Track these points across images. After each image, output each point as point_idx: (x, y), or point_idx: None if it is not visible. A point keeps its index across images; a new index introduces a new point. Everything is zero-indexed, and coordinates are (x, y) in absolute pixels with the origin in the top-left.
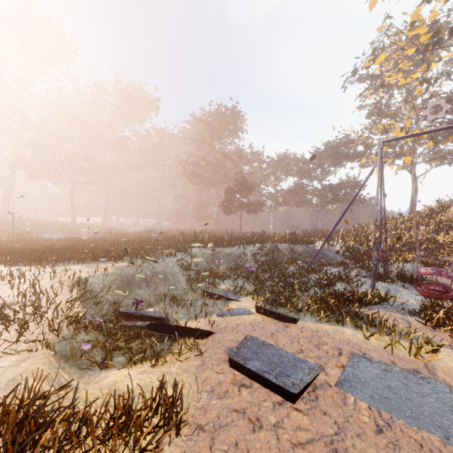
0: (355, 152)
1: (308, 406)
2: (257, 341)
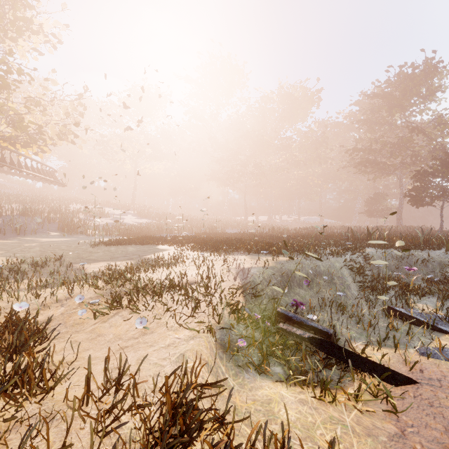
0: None
1: None
2: None
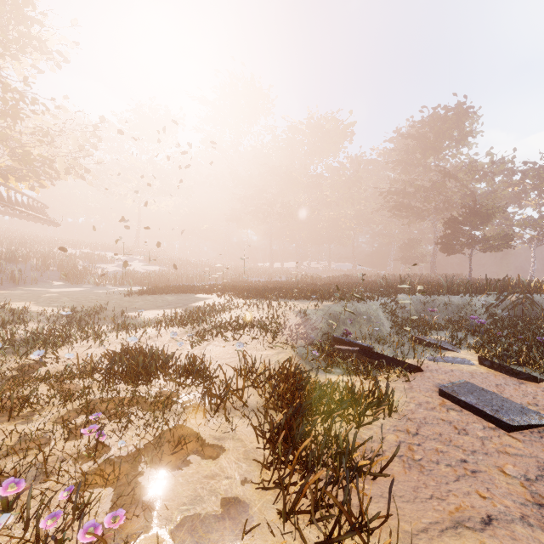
0: None
1: (527, 439)
2: (475, 386)
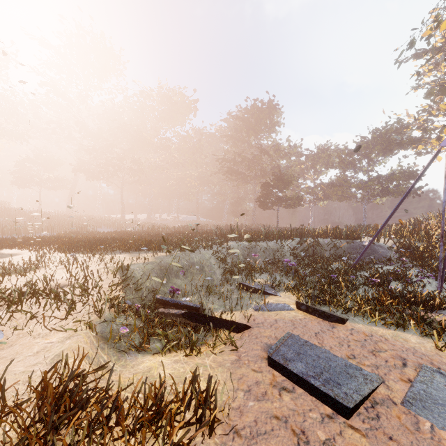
0: (410, 138)
1: (367, 425)
2: (299, 340)
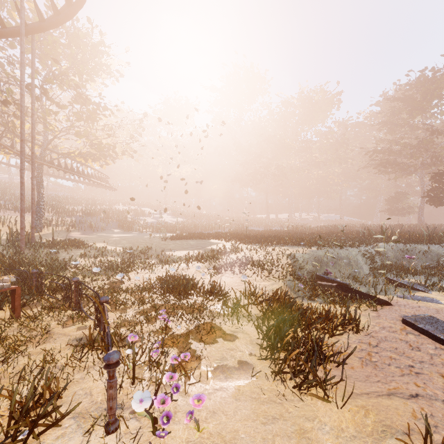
0: None
1: None
2: (437, 319)
